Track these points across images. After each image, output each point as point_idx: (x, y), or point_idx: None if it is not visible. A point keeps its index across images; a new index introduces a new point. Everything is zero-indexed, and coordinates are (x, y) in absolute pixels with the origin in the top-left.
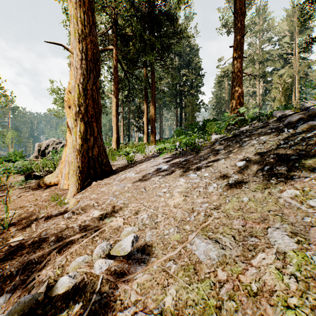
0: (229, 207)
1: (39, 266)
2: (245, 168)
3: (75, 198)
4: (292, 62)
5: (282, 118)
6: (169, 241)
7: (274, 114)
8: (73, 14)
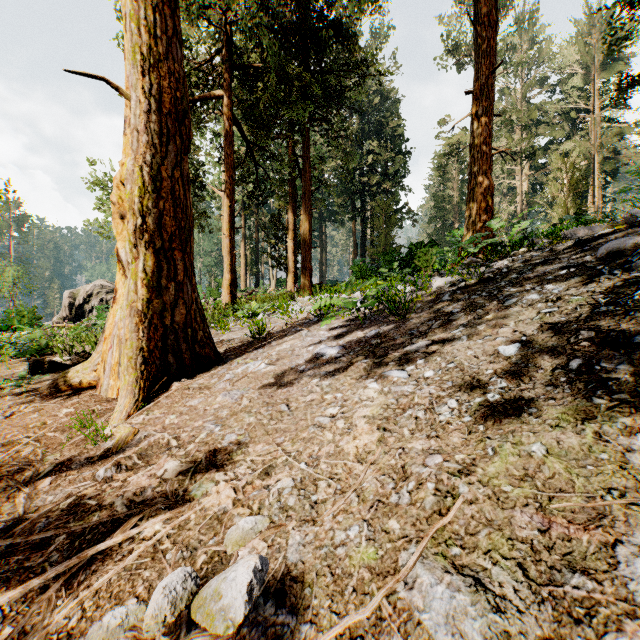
0: (498, 470)
1: (6, 637)
2: (522, 362)
3: (129, 425)
4: (588, 128)
5: (585, 243)
6: (347, 567)
7: (568, 233)
8: (129, 10)
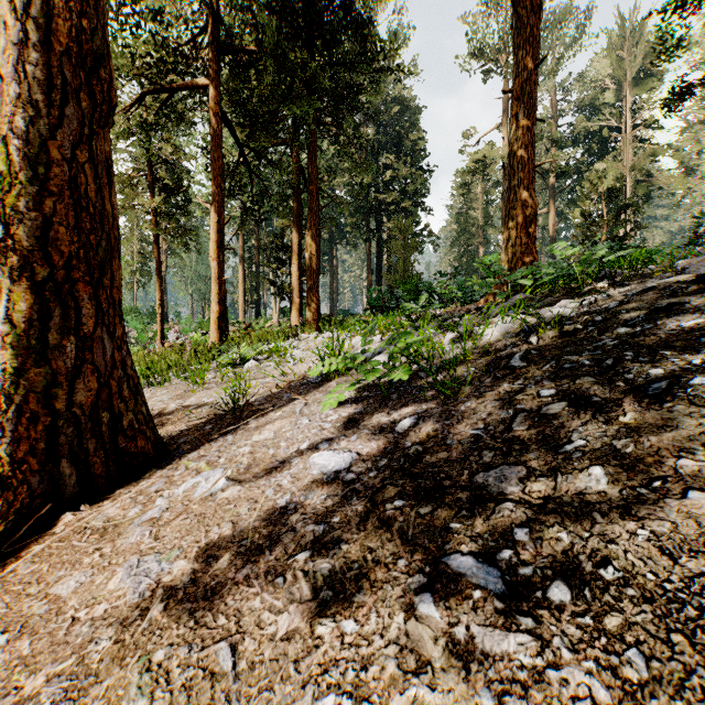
0: None
1: None
2: None
3: None
4: (620, 148)
5: None
6: None
7: (688, 264)
8: None
